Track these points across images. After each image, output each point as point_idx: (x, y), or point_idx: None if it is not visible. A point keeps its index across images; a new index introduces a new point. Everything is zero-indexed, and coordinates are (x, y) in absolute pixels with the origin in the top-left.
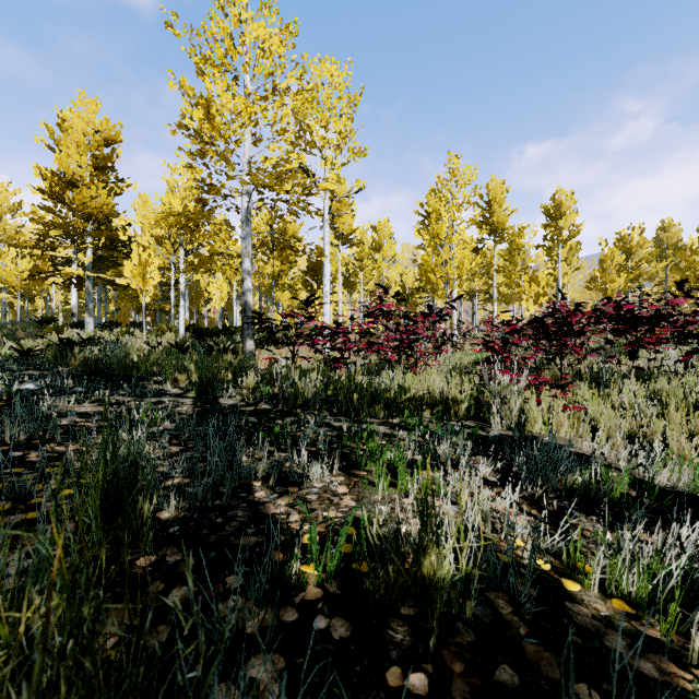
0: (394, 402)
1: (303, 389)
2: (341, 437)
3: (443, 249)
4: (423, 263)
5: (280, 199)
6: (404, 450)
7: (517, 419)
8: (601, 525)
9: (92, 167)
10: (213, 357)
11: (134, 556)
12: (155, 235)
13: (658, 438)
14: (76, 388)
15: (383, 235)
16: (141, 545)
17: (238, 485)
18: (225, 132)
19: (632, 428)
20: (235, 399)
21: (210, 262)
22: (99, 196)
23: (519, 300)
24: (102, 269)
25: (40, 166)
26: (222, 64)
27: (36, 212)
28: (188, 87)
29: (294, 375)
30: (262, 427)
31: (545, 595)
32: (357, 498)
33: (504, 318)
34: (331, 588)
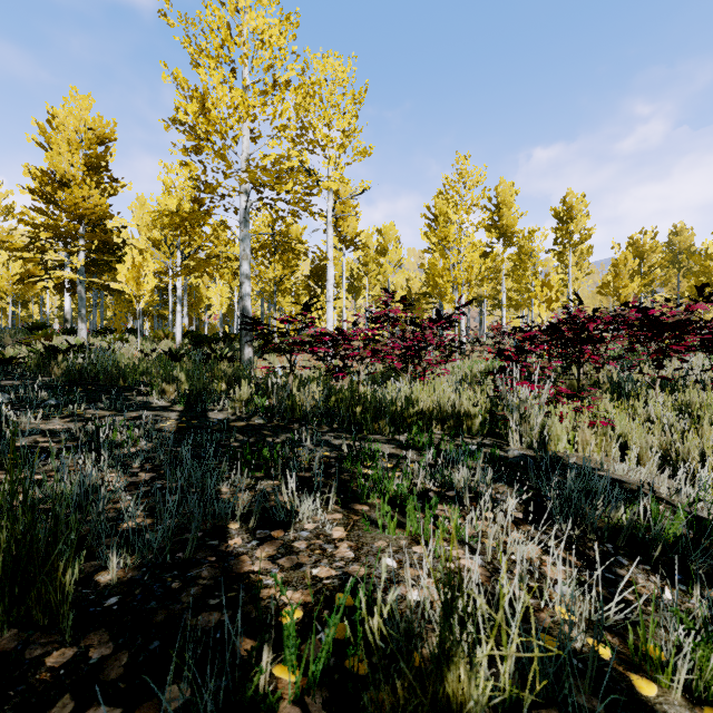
0: (401, 416)
1: (301, 401)
2: (341, 459)
3: (452, 252)
4: (429, 268)
5: (280, 198)
6: (413, 478)
7: (538, 437)
8: (656, 578)
9: (84, 166)
10: (209, 366)
11: (46, 649)
12: (153, 238)
13: (692, 457)
14: (49, 401)
15: (389, 239)
16: (60, 629)
17: (211, 528)
18: (221, 127)
19: (662, 445)
20: (226, 412)
21: (206, 265)
22: (92, 196)
23: (529, 306)
24: (97, 273)
25: (32, 166)
26: (218, 56)
27: (27, 214)
28: (182, 80)
29: (292, 385)
30: (250, 448)
31: (615, 711)
32: (356, 546)
33: (512, 324)
34: (314, 705)
